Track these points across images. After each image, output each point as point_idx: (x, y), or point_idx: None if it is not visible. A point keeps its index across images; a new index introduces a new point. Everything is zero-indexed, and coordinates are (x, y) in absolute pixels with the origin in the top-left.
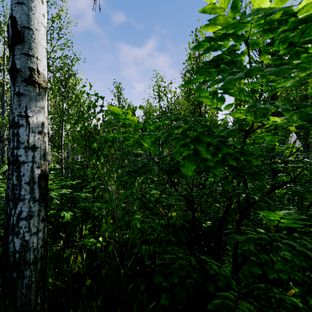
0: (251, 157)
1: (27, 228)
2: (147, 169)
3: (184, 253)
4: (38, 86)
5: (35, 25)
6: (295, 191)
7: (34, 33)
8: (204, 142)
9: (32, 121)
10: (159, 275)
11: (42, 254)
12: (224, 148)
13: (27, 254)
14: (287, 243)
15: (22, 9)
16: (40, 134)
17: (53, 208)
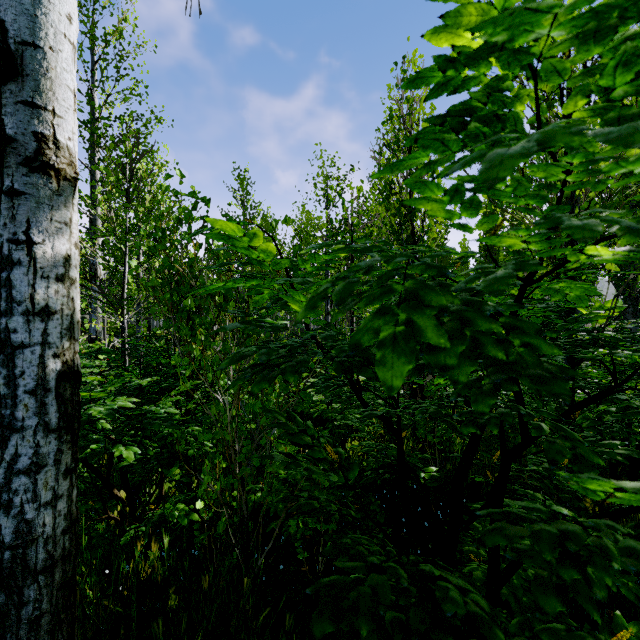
0: (537, 337)
1: (29, 494)
2: (299, 361)
3: (382, 552)
4: (57, 174)
5: (49, 38)
6: (626, 408)
7: (46, 57)
8: (432, 305)
9: (42, 254)
10: (324, 616)
11: (66, 549)
12: (478, 320)
13: (29, 551)
14: (633, 549)
15: (20, 4)
16: (60, 283)
17: (95, 441)
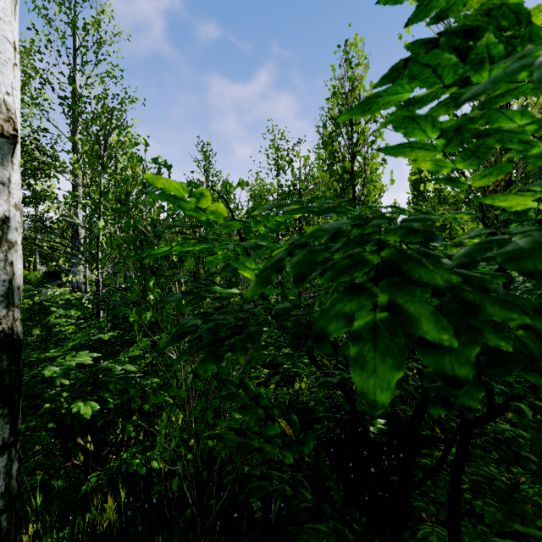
0: (539, 317)
1: None
2: (250, 333)
3: None
4: None
5: None
6: None
7: None
8: (423, 283)
9: None
10: None
11: (3, 529)
12: (490, 305)
13: None
14: None
15: None
16: None
17: (50, 400)
